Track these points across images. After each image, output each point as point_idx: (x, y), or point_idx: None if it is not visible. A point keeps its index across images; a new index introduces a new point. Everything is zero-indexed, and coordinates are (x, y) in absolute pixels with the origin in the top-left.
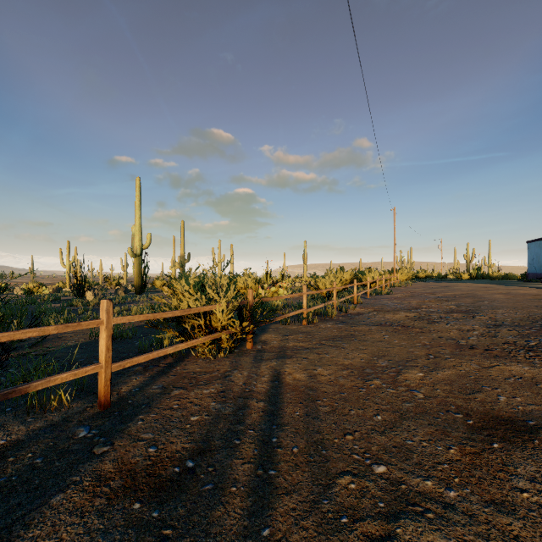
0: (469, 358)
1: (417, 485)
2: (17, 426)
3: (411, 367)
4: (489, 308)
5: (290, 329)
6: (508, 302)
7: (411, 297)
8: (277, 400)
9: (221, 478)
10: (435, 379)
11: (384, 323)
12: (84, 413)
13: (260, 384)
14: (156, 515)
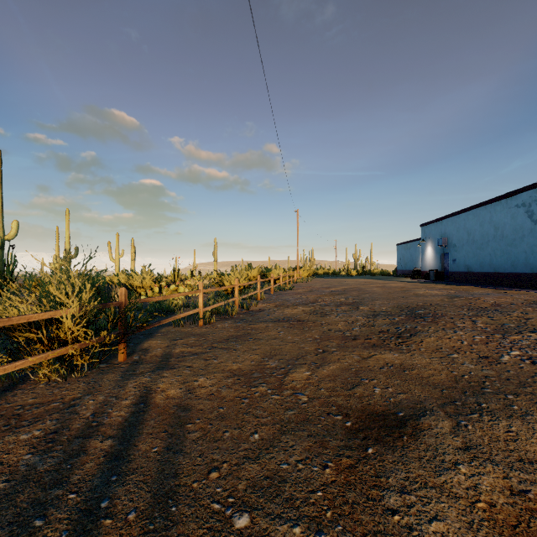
0: (352, 350)
1: None
2: None
3: (299, 365)
4: (369, 300)
5: (182, 332)
6: (384, 294)
7: (310, 292)
8: (133, 433)
9: None
10: (321, 377)
11: (282, 318)
12: None
13: (117, 412)
14: None
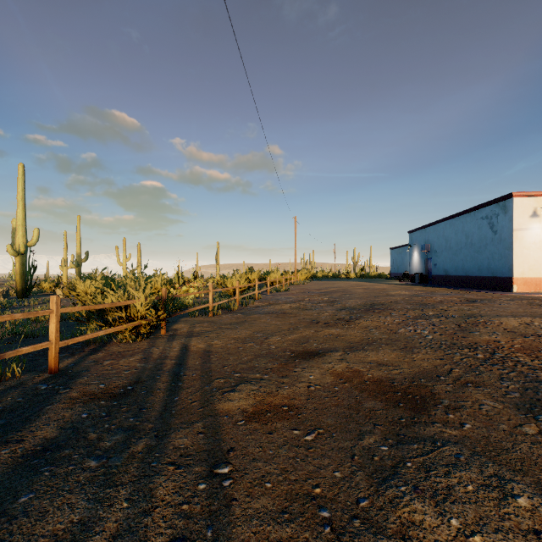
0: (312, 328)
1: (252, 376)
2: None
3: (275, 335)
4: (346, 299)
5: (198, 320)
6: (361, 294)
7: (302, 293)
8: (184, 359)
9: (150, 389)
10: (286, 340)
11: (272, 312)
12: (35, 379)
13: (172, 352)
14: (116, 403)
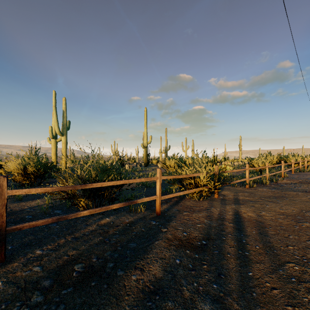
0: None
1: None
2: (129, 216)
3: None
4: None
5: (237, 190)
6: None
7: None
8: (240, 224)
9: (221, 250)
10: None
11: (309, 190)
12: (150, 216)
13: (228, 215)
14: (197, 256)
